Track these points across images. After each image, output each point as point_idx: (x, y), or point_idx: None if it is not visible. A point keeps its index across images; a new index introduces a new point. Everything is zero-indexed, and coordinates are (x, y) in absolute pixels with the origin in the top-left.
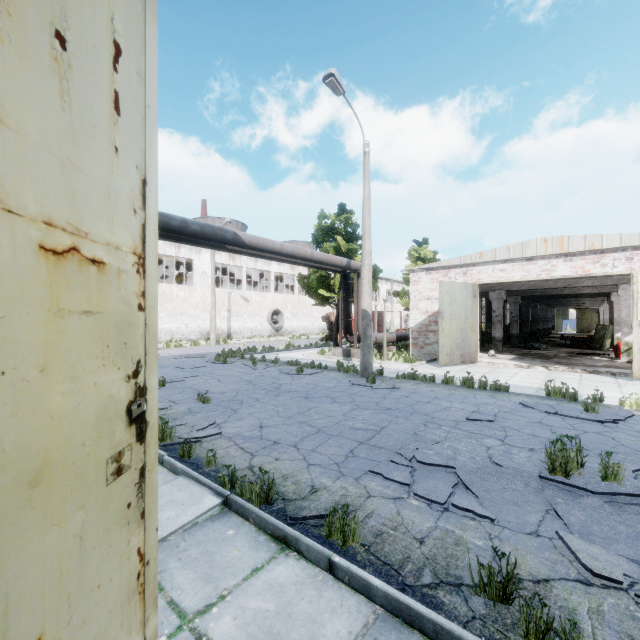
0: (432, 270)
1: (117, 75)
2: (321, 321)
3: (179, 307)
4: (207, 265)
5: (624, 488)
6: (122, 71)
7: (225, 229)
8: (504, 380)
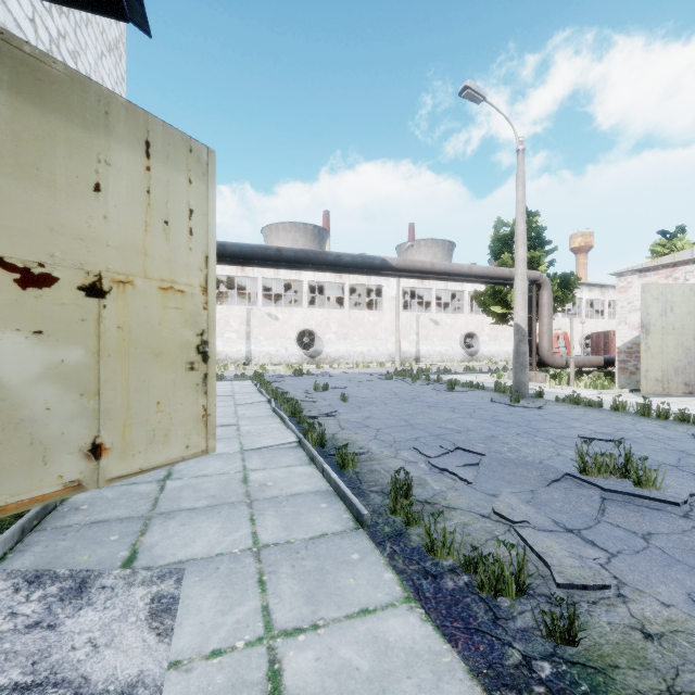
0: (648, 271)
1: (191, 221)
2: None
3: (370, 331)
4: (395, 290)
5: (649, 493)
6: (194, 218)
7: (374, 257)
8: None
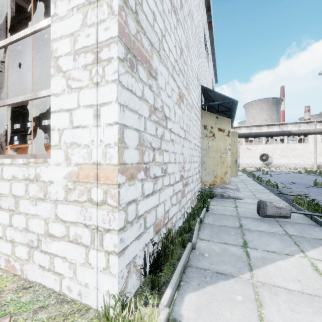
0: None
1: (234, 143)
2: None
3: (299, 153)
4: None
5: None
6: (235, 143)
7: (285, 131)
8: None
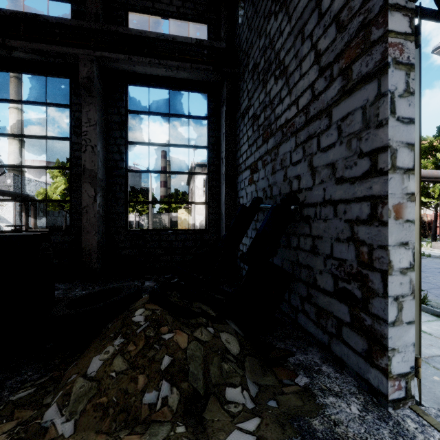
0: None
1: None
2: None
3: None
4: None
5: None
6: None
7: None
8: None
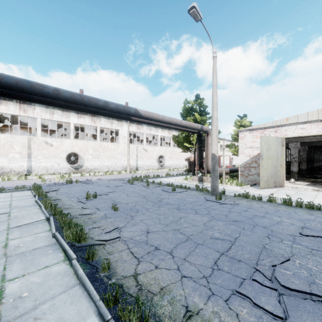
0: (253, 130)
1: None
2: (184, 161)
3: (112, 154)
4: (126, 132)
5: None
6: None
7: (130, 107)
8: (310, 200)
